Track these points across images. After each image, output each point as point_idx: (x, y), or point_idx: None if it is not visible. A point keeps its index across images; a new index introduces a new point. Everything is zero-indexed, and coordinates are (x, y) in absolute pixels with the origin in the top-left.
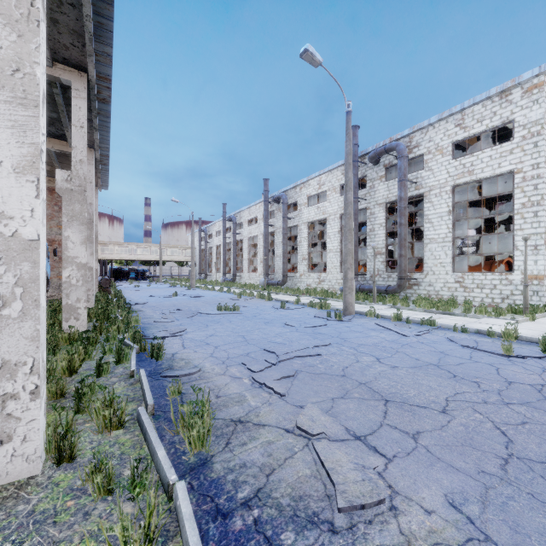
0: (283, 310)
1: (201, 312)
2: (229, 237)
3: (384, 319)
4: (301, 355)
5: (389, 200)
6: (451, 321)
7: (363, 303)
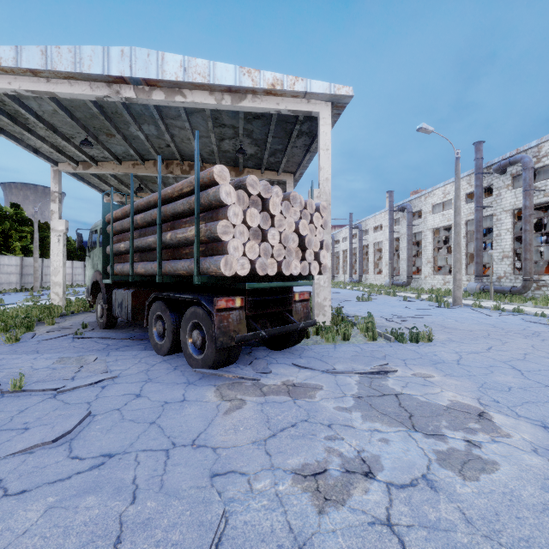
0: (405, 301)
1: (347, 300)
2: (354, 243)
3: (486, 309)
4: (412, 317)
5: (516, 206)
6: (548, 312)
7: (480, 300)
